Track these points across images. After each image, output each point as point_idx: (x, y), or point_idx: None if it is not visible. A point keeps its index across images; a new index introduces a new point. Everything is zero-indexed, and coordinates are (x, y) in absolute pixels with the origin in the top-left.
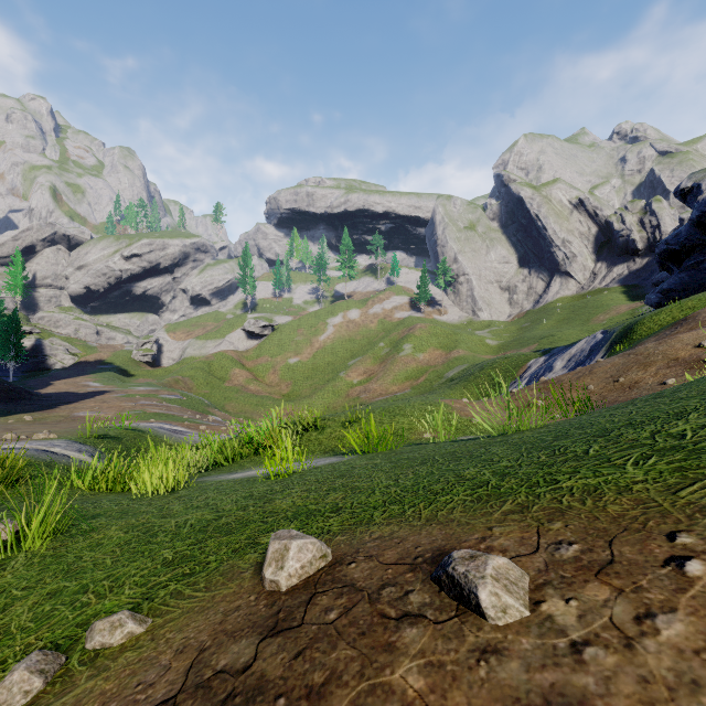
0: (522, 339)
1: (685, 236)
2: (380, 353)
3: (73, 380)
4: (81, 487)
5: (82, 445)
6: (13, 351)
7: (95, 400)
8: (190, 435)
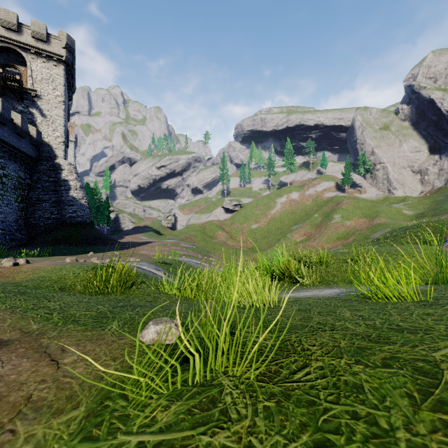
0: (438, 209)
1: None
2: (315, 221)
3: (134, 235)
4: (170, 293)
5: (156, 266)
6: (106, 220)
7: (147, 246)
8: (208, 267)
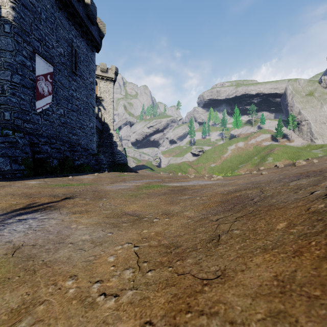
0: None
1: None
2: (254, 162)
3: (141, 170)
4: None
5: None
6: None
7: None
8: None
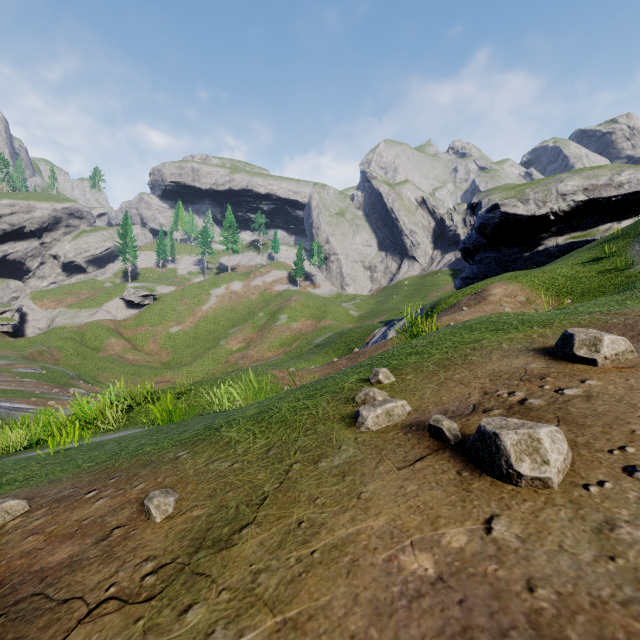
0: (377, 311)
1: (475, 239)
2: (259, 322)
3: None
4: None
5: None
6: None
7: None
8: (33, 411)
